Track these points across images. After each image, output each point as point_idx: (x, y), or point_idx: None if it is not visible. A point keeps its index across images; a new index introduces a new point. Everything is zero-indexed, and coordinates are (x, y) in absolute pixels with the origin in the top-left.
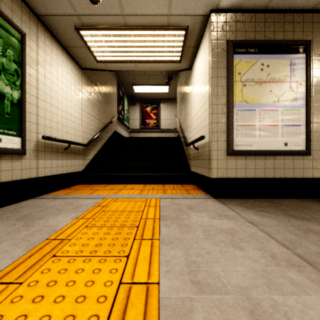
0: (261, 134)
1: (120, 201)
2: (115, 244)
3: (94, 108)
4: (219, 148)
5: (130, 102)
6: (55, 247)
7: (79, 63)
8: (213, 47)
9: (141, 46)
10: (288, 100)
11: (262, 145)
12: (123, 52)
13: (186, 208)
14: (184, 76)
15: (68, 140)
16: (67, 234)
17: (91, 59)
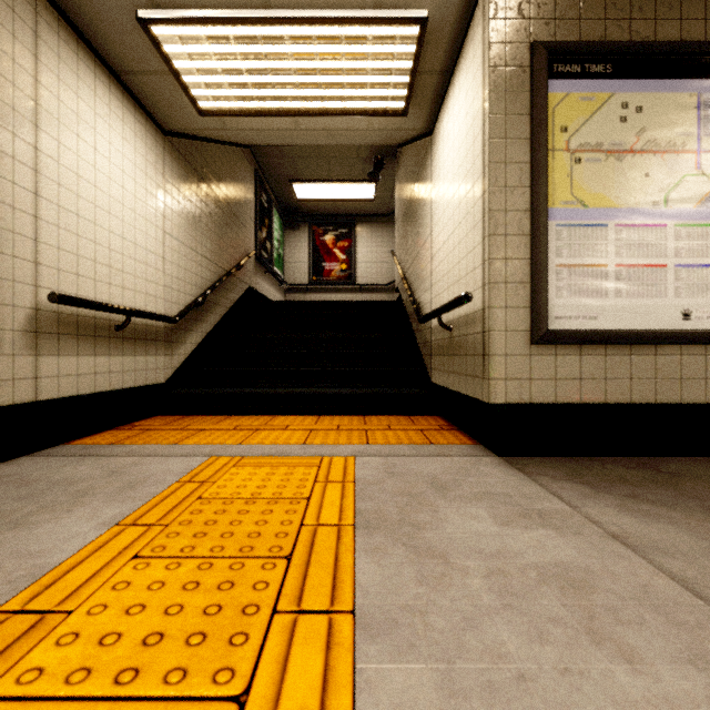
0: (621, 288)
1: (251, 464)
2: (208, 634)
3: (198, 230)
4: (512, 326)
5: (287, 223)
6: (7, 649)
7: (156, 118)
8: (496, 60)
9: (308, 69)
10: (693, 199)
11: (625, 318)
12: (264, 87)
13: (428, 489)
14: (413, 154)
15: (125, 307)
16: (66, 590)
17: (186, 106)
